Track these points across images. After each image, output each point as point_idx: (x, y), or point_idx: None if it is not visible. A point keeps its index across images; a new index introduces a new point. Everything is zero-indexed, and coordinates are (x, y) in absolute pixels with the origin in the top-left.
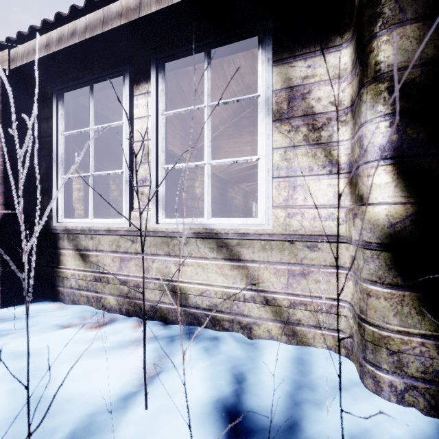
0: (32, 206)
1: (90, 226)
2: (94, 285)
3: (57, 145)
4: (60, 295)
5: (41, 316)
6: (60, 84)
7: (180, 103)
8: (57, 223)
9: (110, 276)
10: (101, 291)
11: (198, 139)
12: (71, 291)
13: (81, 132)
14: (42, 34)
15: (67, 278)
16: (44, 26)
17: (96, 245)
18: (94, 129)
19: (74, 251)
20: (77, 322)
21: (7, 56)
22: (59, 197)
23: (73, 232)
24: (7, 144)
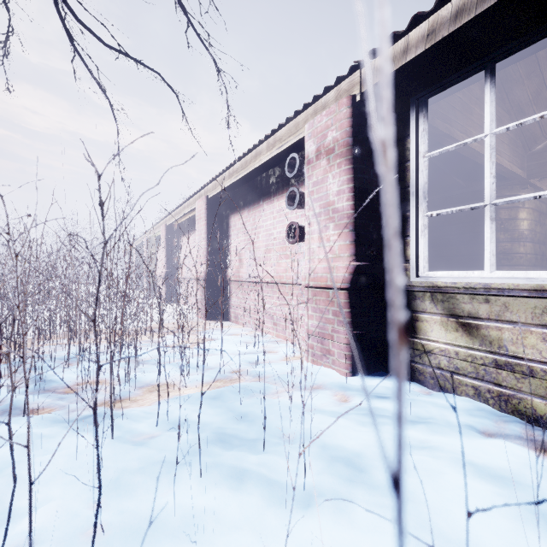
0: (375, 256)
1: (486, 283)
2: (491, 372)
3: (416, 172)
4: (416, 374)
5: (423, 403)
6: (415, 91)
7: (521, 81)
8: (419, 278)
9: (538, 365)
10: (509, 385)
11: (540, 137)
12: (439, 372)
13: (464, 144)
14: (416, 25)
15: (430, 354)
16: (435, 5)
17: (497, 312)
18: (496, 133)
19: (445, 317)
20: (494, 429)
21: (359, 78)
22: (419, 242)
23: (447, 291)
24: (357, 183)
